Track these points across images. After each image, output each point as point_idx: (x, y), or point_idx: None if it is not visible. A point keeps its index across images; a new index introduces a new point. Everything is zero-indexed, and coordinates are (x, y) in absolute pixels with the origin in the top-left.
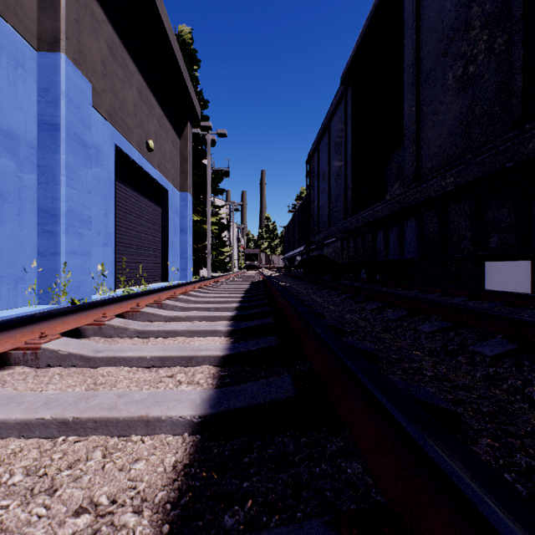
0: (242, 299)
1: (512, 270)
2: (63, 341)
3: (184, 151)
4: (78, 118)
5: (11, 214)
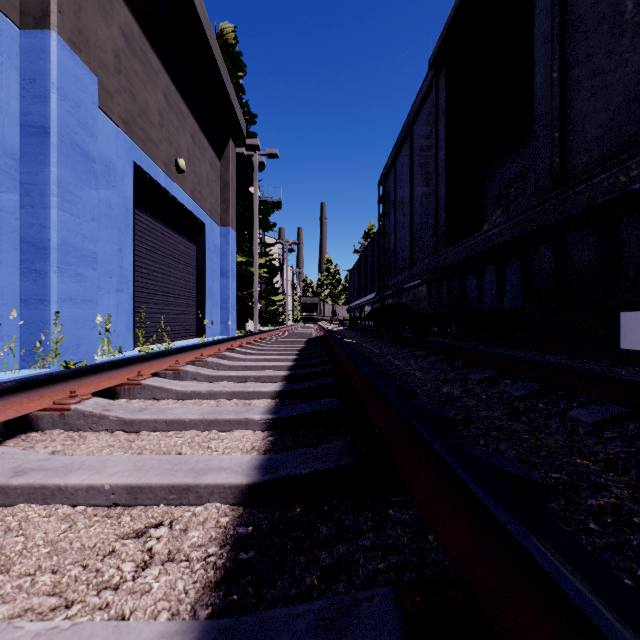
0: (293, 363)
1: None
2: None
3: (225, 175)
4: (76, 120)
5: None
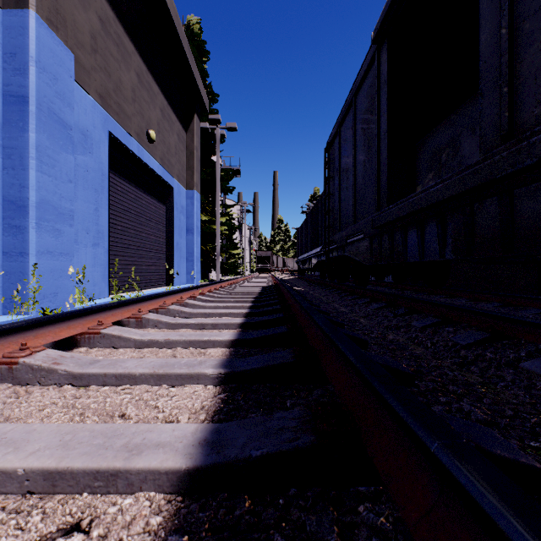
0: (249, 311)
1: None
2: None
3: (191, 146)
4: (54, 91)
5: None
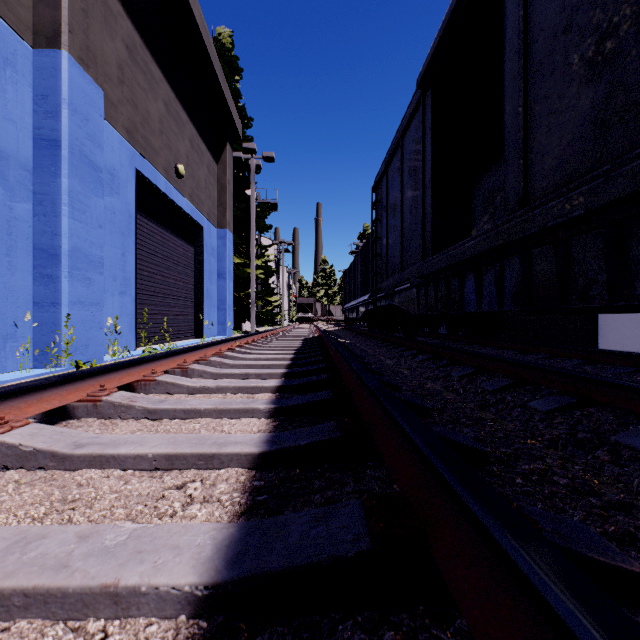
0: (291, 362)
1: (635, 324)
2: (30, 430)
3: (222, 179)
4: (85, 133)
5: None
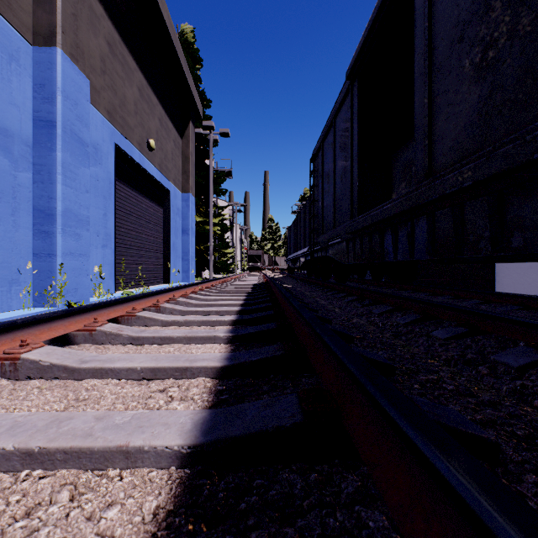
0: (243, 302)
1: (524, 272)
2: (46, 350)
3: (186, 151)
4: (75, 115)
5: (5, 214)
